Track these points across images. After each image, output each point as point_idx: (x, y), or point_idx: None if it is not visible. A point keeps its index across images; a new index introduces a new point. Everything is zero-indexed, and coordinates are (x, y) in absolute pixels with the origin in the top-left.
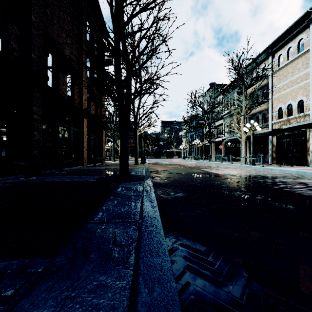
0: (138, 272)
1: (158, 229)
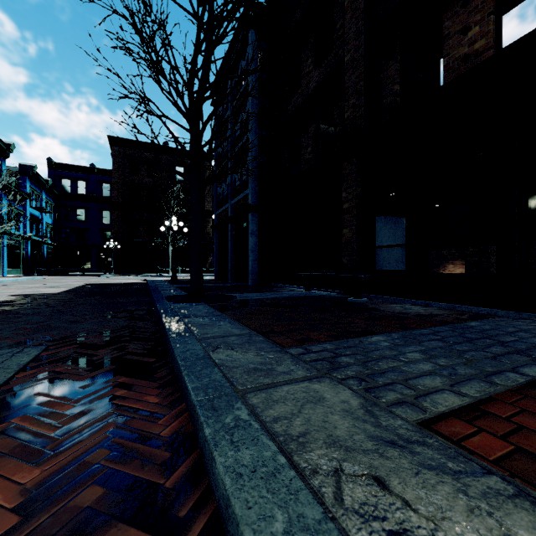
0: (157, 287)
1: (152, 288)
